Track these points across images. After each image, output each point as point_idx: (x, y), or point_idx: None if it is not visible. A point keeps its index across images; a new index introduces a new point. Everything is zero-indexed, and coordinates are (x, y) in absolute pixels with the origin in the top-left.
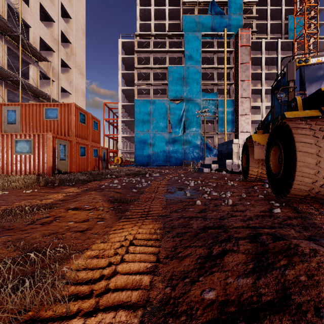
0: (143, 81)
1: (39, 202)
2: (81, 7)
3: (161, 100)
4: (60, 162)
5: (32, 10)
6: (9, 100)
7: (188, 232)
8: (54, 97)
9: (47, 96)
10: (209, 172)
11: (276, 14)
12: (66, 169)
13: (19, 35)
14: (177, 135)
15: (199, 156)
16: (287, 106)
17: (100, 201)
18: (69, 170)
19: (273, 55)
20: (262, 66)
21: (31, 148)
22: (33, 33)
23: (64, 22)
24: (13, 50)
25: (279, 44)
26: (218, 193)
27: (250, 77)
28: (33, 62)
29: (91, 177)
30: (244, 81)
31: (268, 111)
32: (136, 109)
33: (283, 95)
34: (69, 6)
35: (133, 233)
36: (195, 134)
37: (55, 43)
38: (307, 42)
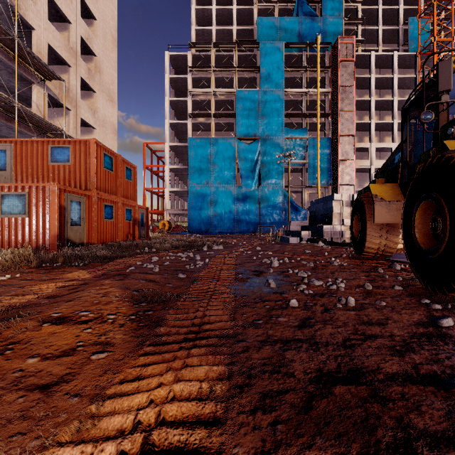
0: (201, 112)
1: (5, 302)
2: (110, 3)
3: (227, 139)
4: (71, 228)
5: (36, 5)
6: (4, 137)
7: (286, 392)
8: (70, 133)
9: (58, 132)
10: (298, 243)
11: (391, 17)
12: (82, 239)
13: (15, 39)
14: (250, 190)
15: (281, 219)
16: (434, 135)
17: (115, 301)
18: (86, 240)
19: (387, 75)
20: (371, 90)
21: (25, 206)
22: (38, 38)
23: (85, 23)
24: (7, 62)
25: (396, 58)
26: (324, 283)
27: (354, 105)
28: (37, 80)
29: (118, 251)
30: (345, 111)
31: (379, 154)
32: (190, 151)
33: (431, 116)
34: (92, 2)
35: (161, 397)
36: (275, 188)
37: (71, 55)
38: (436, 54)
